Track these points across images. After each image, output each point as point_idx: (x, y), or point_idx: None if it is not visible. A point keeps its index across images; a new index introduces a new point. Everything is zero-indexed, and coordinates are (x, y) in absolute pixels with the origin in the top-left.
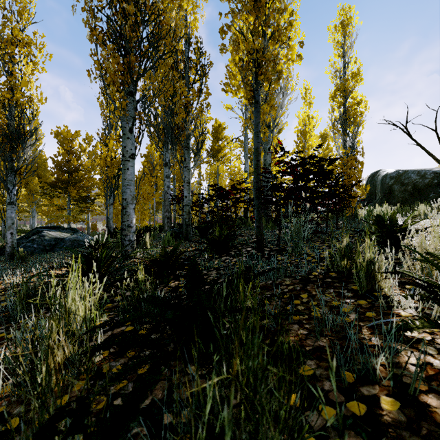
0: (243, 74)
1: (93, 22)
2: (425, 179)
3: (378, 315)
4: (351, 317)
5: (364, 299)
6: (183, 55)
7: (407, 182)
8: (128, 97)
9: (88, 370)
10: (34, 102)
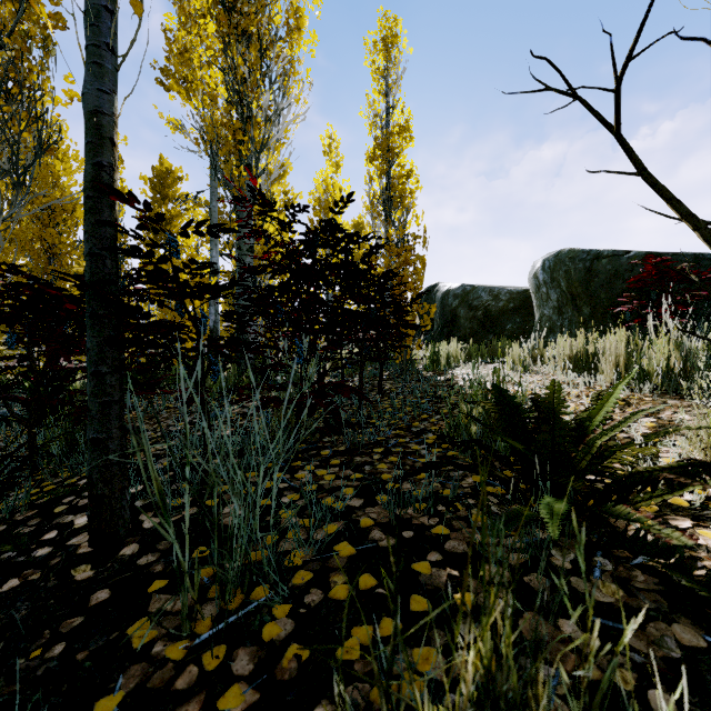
0: None
1: None
2: (500, 301)
3: None
4: None
5: None
6: None
7: (477, 304)
8: None
9: None
10: None
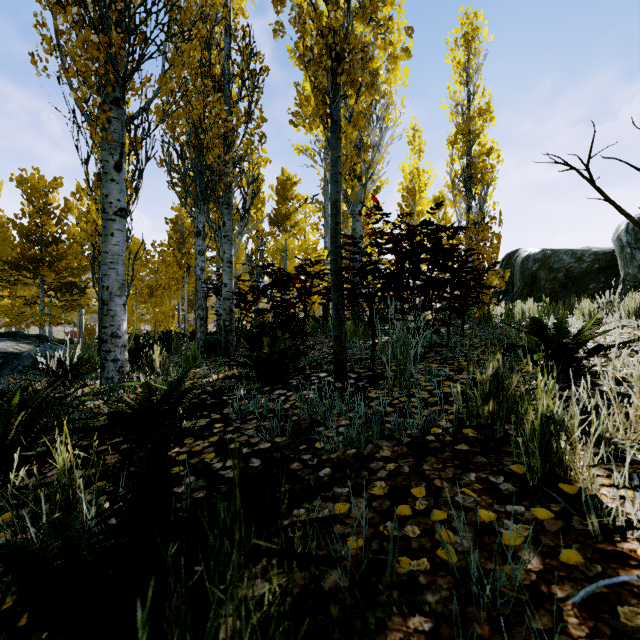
0: (311, 72)
1: None
2: (583, 262)
3: (588, 558)
4: (529, 567)
5: (544, 503)
6: (219, 51)
7: (557, 267)
8: (112, 109)
9: None
10: None
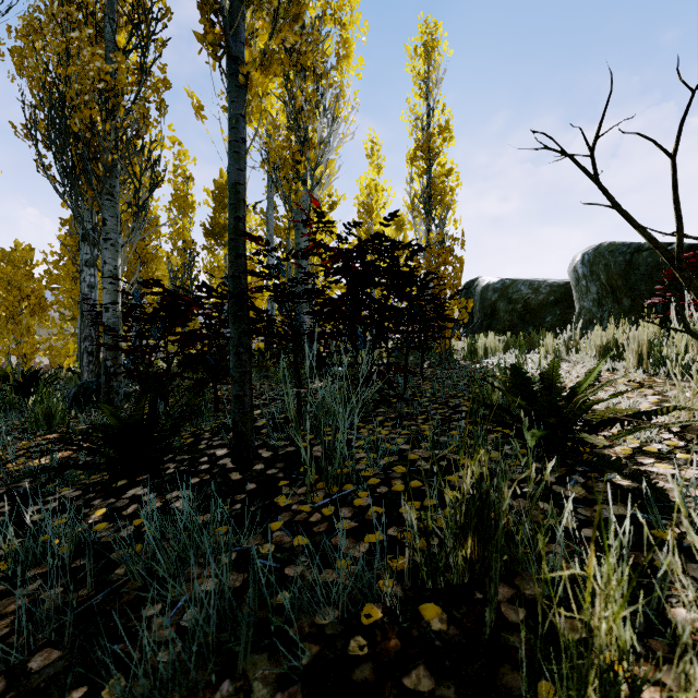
0: None
1: None
2: (540, 294)
3: None
4: None
5: None
6: None
7: (516, 298)
8: None
9: None
10: None
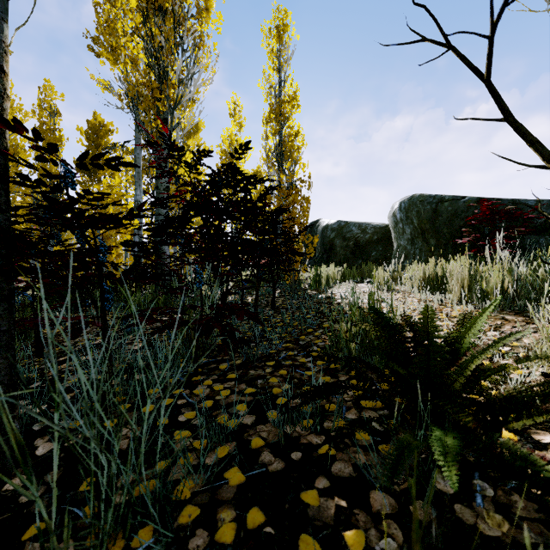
0: None
1: None
2: (366, 234)
3: None
4: None
5: None
6: None
7: (349, 236)
8: None
9: None
10: None
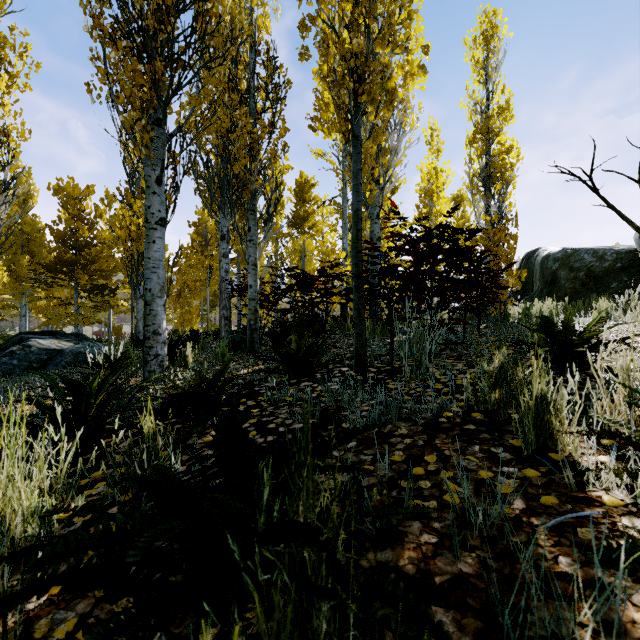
0: (335, 93)
1: (97, 7)
2: (605, 261)
3: (562, 501)
4: (515, 507)
5: (534, 466)
6: (245, 68)
7: (578, 266)
8: (154, 129)
9: (2, 637)
10: (10, 137)
